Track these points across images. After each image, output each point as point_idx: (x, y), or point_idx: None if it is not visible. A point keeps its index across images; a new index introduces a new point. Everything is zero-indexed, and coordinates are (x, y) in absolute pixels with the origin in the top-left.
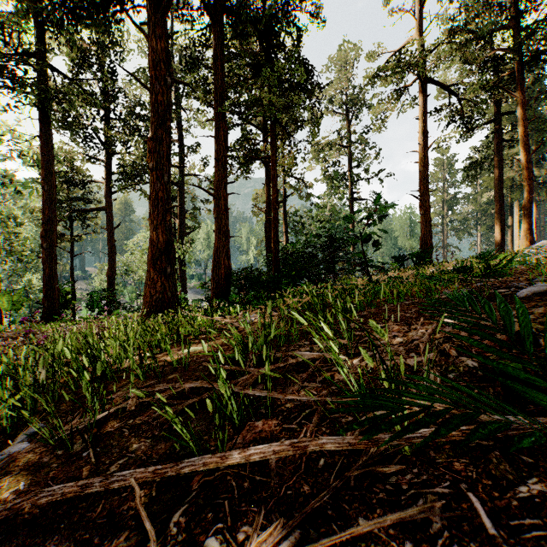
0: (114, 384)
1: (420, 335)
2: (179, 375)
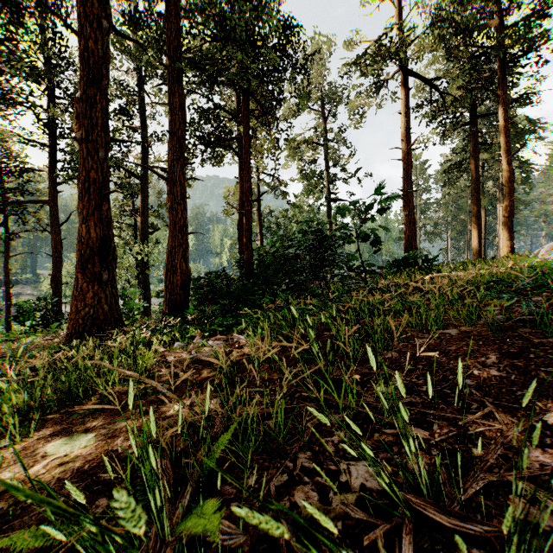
0: None
1: None
2: None
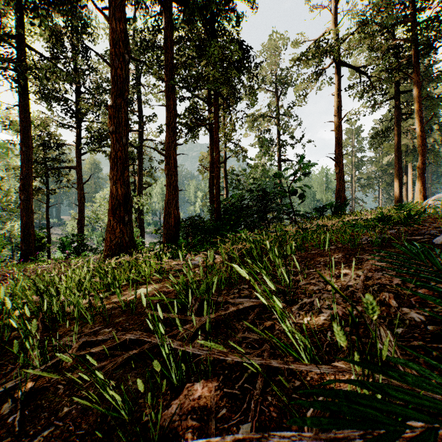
0: (57, 333)
1: (353, 281)
2: (126, 319)
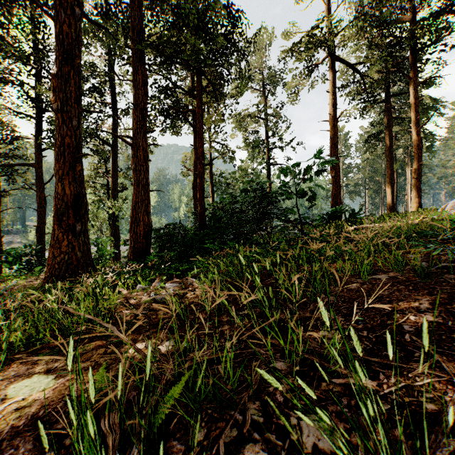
0: None
1: None
2: None
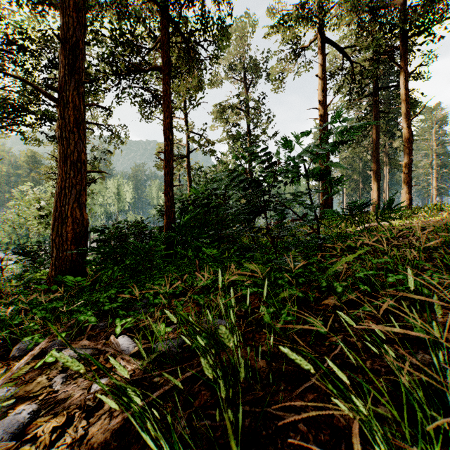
0: None
1: None
2: None
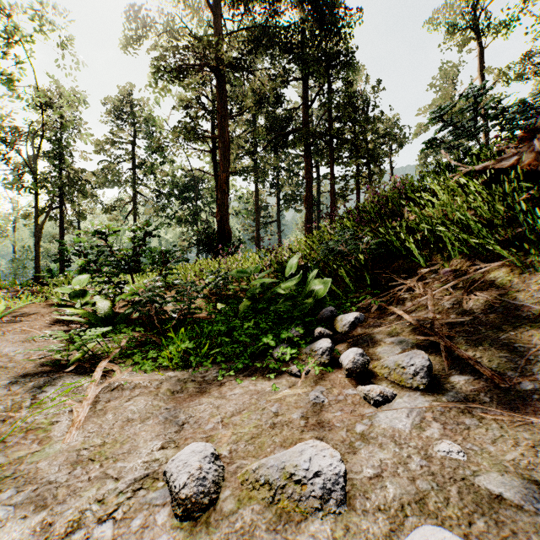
0: None
1: None
2: None
